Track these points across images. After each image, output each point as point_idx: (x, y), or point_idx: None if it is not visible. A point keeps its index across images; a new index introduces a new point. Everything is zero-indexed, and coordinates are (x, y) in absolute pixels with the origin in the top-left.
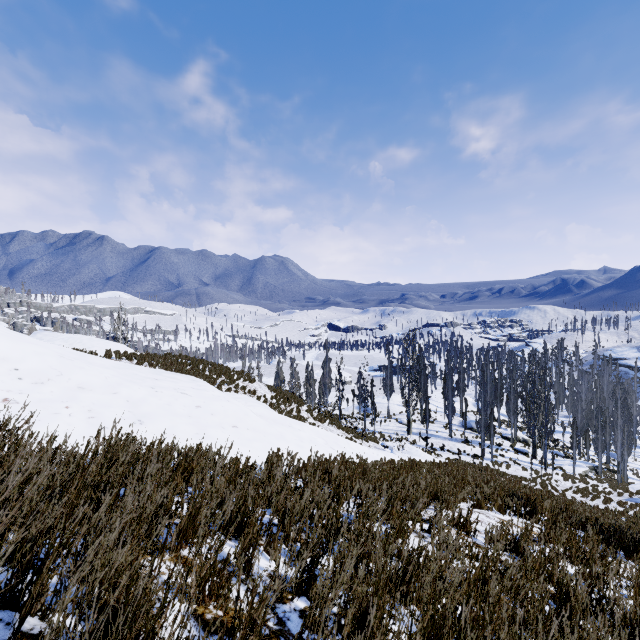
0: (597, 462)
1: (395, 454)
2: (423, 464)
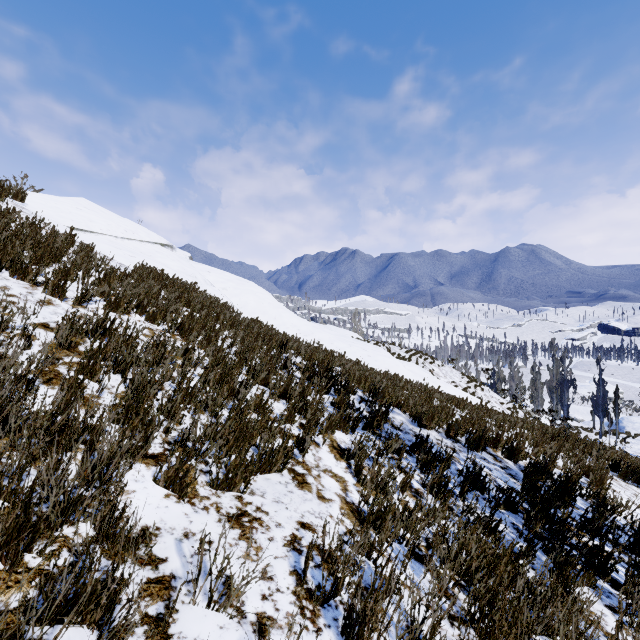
0: None
1: None
2: None
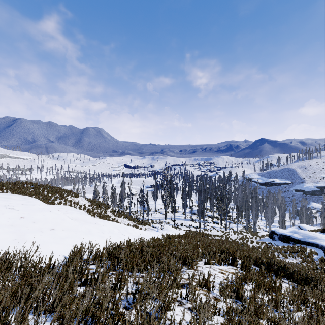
0: (245, 224)
1: (159, 231)
2: (174, 236)
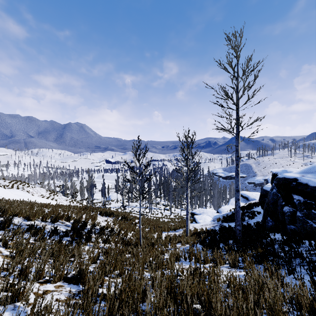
0: None
1: None
2: None
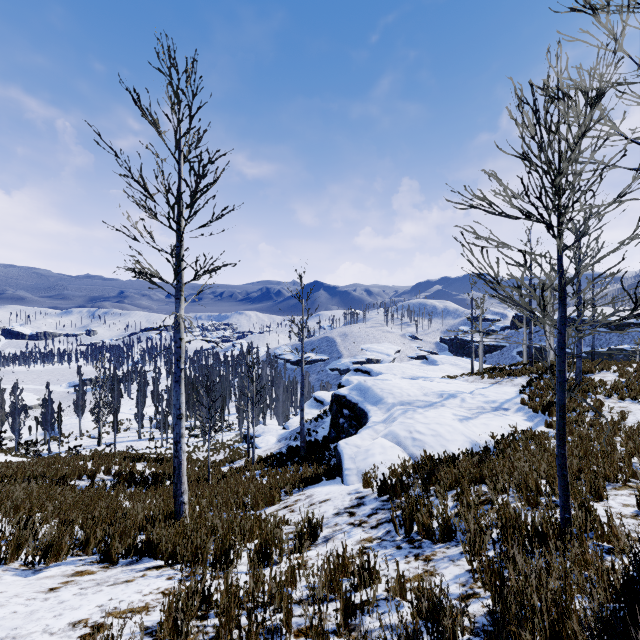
0: None
1: None
2: None
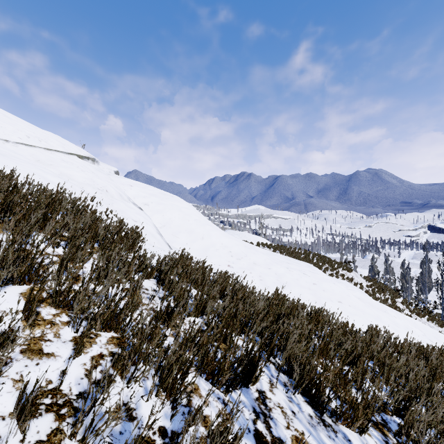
0: None
1: None
2: None
